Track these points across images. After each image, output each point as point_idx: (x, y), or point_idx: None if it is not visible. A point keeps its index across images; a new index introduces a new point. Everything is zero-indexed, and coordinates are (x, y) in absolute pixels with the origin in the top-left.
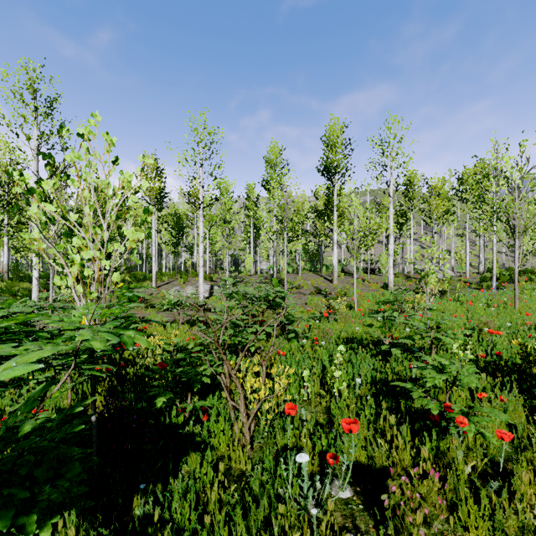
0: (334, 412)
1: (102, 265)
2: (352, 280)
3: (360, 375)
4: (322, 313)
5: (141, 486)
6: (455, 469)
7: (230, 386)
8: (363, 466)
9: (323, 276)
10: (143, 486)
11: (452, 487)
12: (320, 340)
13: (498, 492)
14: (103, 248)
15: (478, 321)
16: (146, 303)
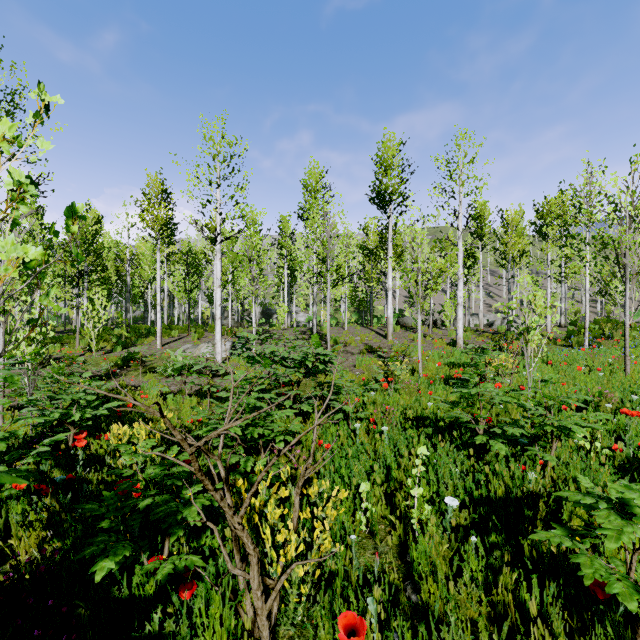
0: (415, 563)
1: None
2: (410, 335)
3: (445, 484)
4: (376, 380)
5: None
6: None
7: None
8: None
9: (375, 330)
10: None
11: None
12: (379, 422)
13: None
14: None
15: (592, 392)
16: (145, 366)
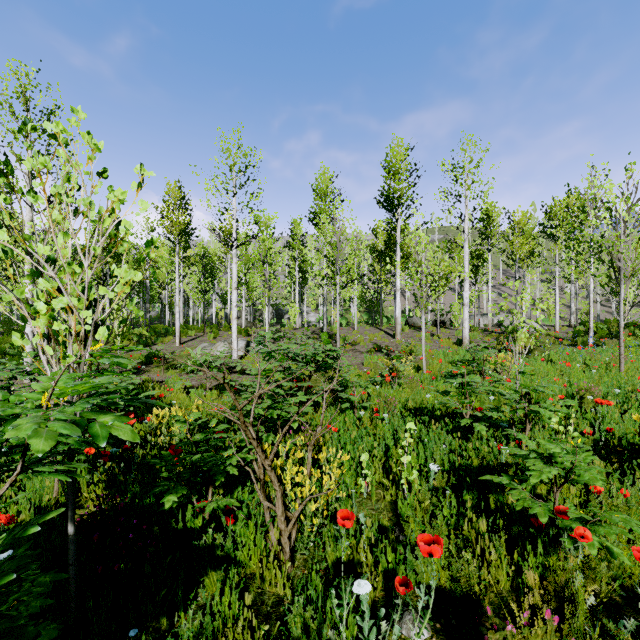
0: (402, 511)
1: (82, 317)
2: (418, 334)
3: (434, 459)
4: (382, 376)
5: (133, 632)
6: (568, 594)
7: (265, 477)
8: (444, 589)
9: (384, 330)
10: (136, 631)
11: (572, 629)
12: (381, 411)
13: (632, 631)
14: (84, 293)
15: (579, 386)
16: (166, 363)
